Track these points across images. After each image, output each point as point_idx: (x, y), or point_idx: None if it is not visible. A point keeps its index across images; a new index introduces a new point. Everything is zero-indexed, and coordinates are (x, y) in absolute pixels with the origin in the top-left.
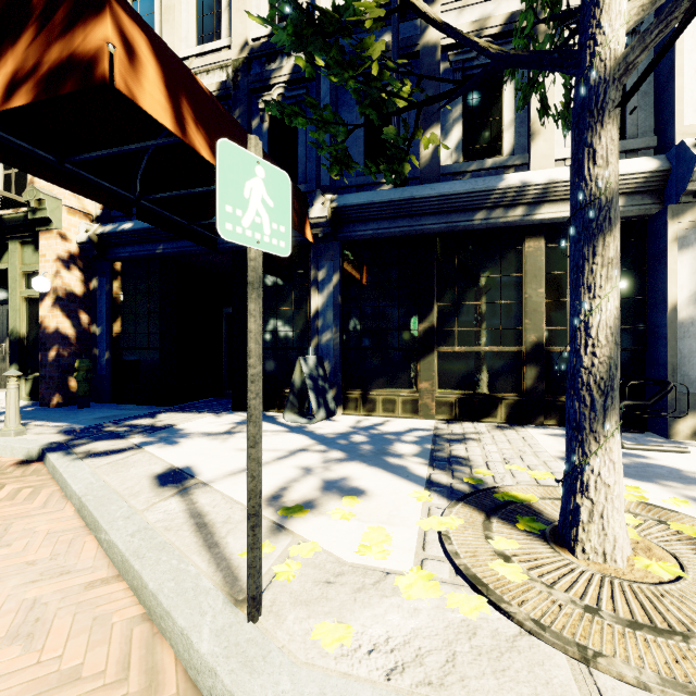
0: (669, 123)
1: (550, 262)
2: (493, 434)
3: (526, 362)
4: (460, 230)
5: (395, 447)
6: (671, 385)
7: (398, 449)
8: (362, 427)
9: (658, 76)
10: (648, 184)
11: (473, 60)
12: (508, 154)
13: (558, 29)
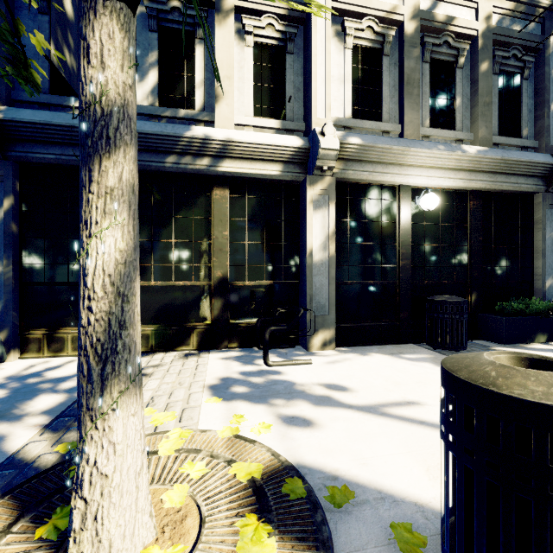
0: (309, 114)
1: (234, 210)
2: (172, 365)
3: (214, 295)
4: (153, 169)
5: (31, 403)
6: (301, 312)
7: (31, 406)
8: (23, 376)
9: (305, 78)
10: (297, 157)
11: (168, 13)
12: (199, 110)
13: (240, 16)
